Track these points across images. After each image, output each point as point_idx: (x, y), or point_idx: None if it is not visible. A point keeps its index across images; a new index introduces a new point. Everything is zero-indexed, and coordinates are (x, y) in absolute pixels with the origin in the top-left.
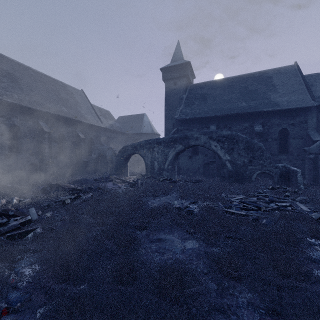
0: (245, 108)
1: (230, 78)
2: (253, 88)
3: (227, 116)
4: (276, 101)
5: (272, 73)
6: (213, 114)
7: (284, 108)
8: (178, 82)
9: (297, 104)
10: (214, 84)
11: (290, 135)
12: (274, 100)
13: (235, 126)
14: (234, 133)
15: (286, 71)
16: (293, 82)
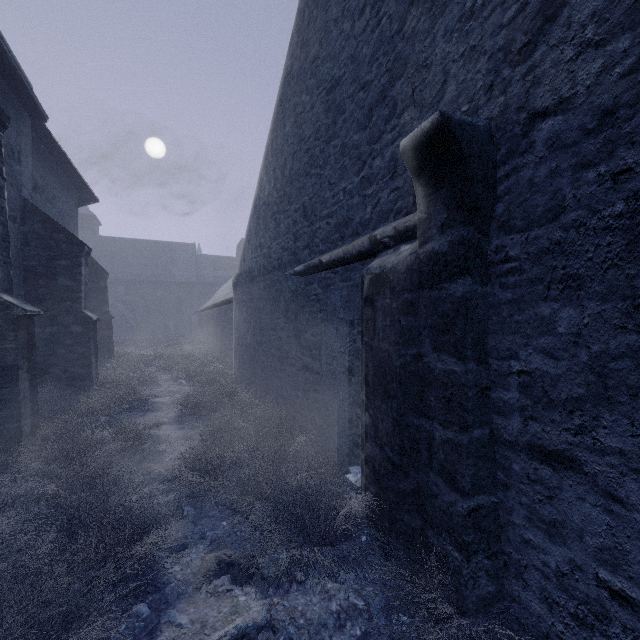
0: (151, 276)
1: (142, 241)
2: (160, 258)
3: (135, 281)
4: (175, 274)
5: (177, 247)
6: (122, 277)
7: (178, 281)
8: (80, 232)
9: (187, 279)
10: (125, 244)
11: (183, 300)
12: (173, 273)
13: (143, 290)
14: (136, 299)
15: (187, 248)
16: (190, 260)
